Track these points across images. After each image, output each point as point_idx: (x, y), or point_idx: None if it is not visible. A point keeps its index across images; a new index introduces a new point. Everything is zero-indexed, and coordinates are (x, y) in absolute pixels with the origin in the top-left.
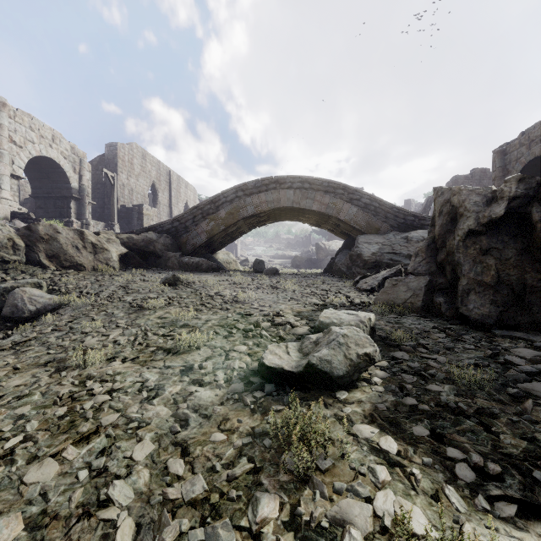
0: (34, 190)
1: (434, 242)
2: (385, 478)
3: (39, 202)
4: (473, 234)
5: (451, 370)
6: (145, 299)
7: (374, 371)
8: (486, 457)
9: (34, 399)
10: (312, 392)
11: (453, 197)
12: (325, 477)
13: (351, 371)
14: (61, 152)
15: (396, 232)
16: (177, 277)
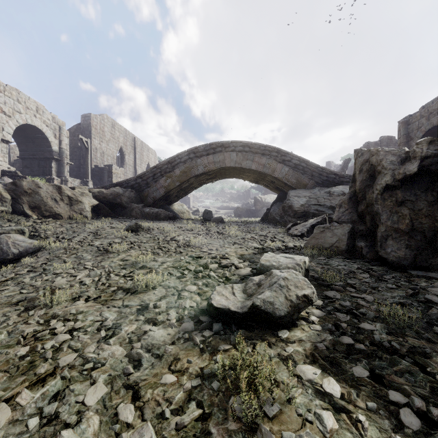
0: (21, 152)
1: (355, 195)
2: (332, 426)
3: (25, 162)
4: (390, 188)
5: (381, 309)
6: (111, 244)
7: (310, 310)
8: (427, 401)
9: (0, 338)
10: (256, 331)
11: (372, 157)
12: (273, 424)
13: (291, 311)
14: (44, 121)
15: (320, 188)
16: (139, 225)
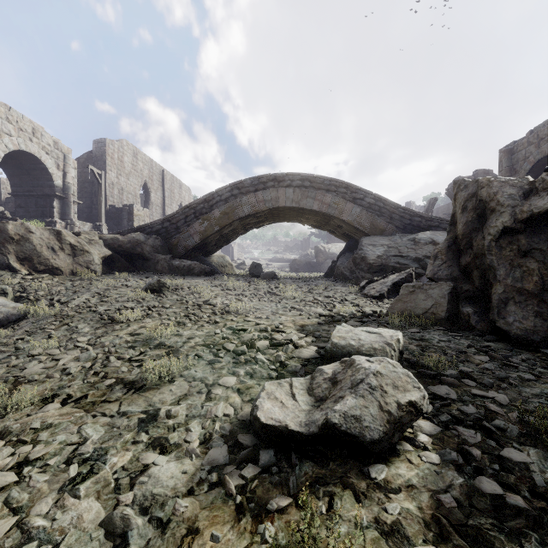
0: (13, 188)
1: (456, 242)
2: None
3: (19, 201)
4: (509, 232)
5: (531, 423)
6: (121, 309)
7: (416, 422)
8: None
9: None
10: (331, 465)
11: (481, 190)
12: None
13: (390, 431)
14: (42, 147)
15: (402, 234)
16: (163, 283)
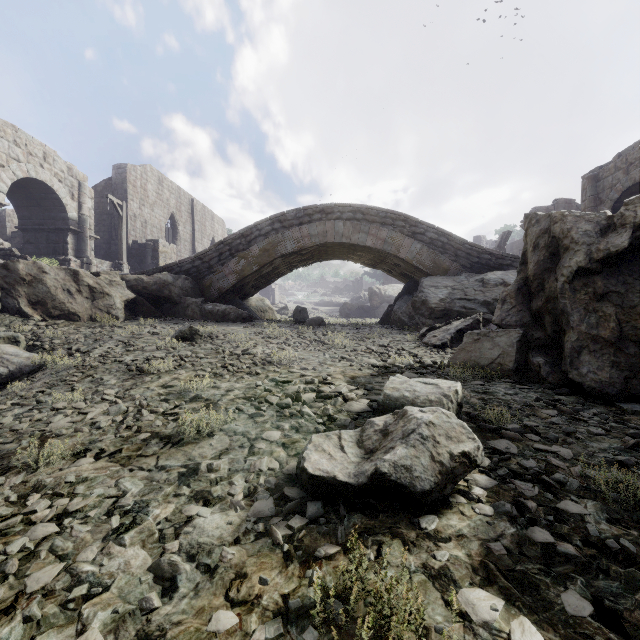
0: (21, 221)
1: (527, 284)
2: None
3: (28, 236)
4: (584, 273)
5: (591, 476)
6: (150, 359)
7: (471, 475)
8: None
9: None
10: (381, 516)
11: (554, 225)
12: None
13: (441, 482)
14: (55, 174)
15: (468, 274)
16: (195, 330)
